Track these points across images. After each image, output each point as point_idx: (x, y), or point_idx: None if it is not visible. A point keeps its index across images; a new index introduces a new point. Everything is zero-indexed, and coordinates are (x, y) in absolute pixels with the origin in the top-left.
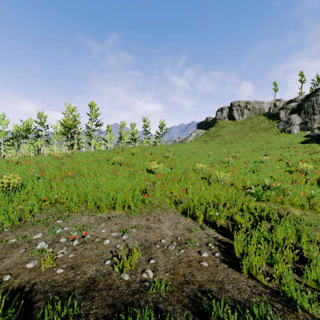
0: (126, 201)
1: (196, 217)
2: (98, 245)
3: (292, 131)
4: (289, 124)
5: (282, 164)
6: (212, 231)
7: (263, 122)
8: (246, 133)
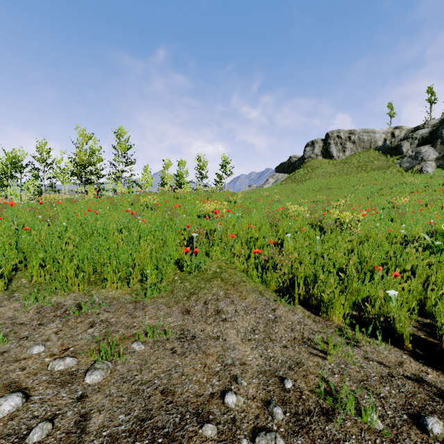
0: (137, 264)
1: (320, 304)
2: None
3: (424, 170)
4: (418, 159)
5: (436, 210)
6: (386, 349)
7: (376, 159)
8: (352, 175)
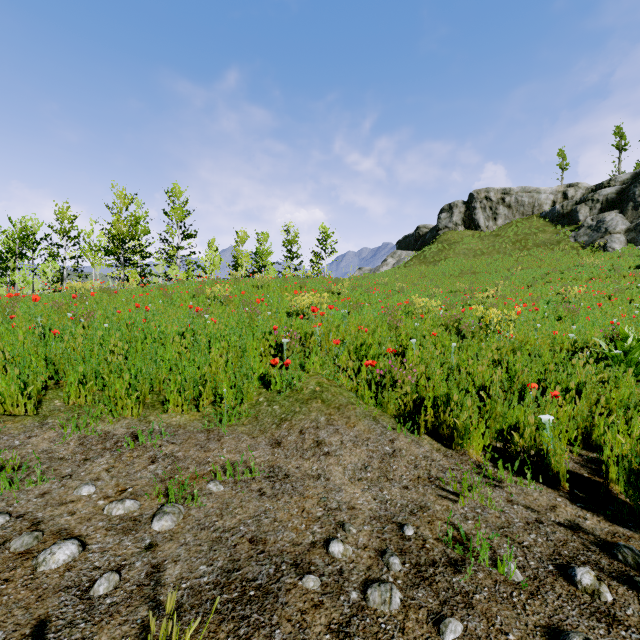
0: (208, 381)
1: (453, 433)
2: (6, 576)
3: (609, 247)
4: (601, 231)
5: (622, 304)
6: (537, 490)
7: (541, 230)
8: (506, 253)
